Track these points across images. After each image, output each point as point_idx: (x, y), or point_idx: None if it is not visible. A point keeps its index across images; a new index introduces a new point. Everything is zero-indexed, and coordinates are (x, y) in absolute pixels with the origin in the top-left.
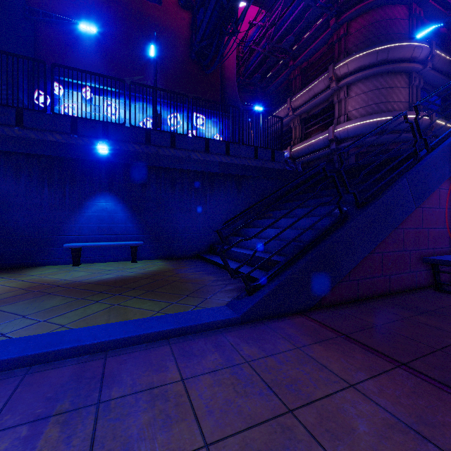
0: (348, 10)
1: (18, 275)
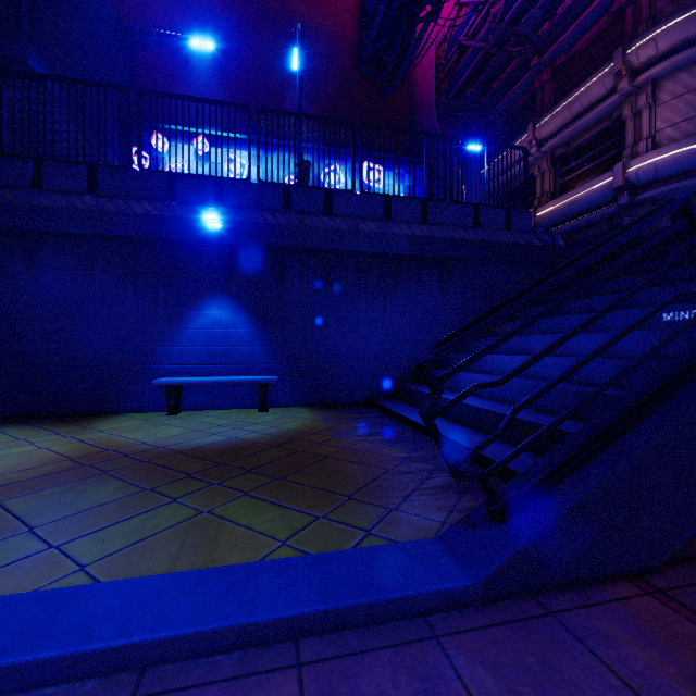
0: None
1: (82, 429)
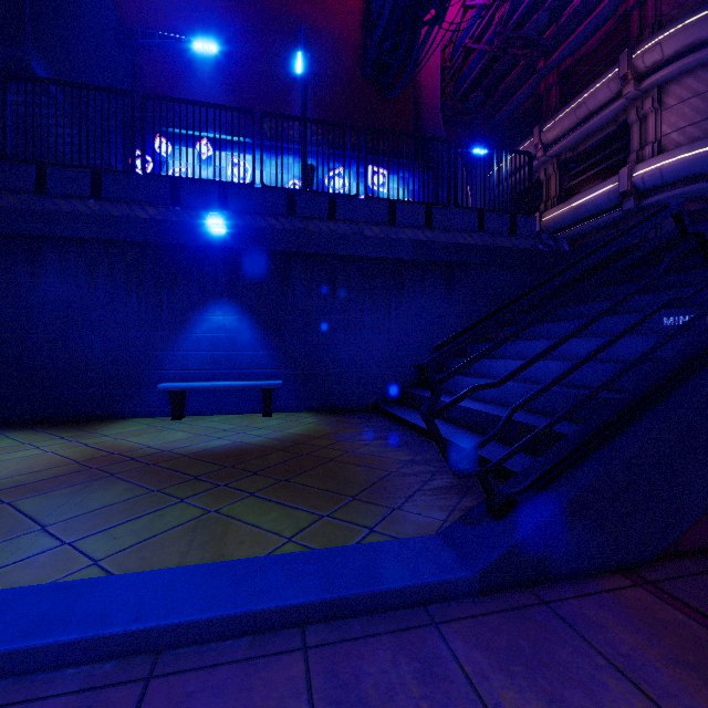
0: None
1: (87, 433)
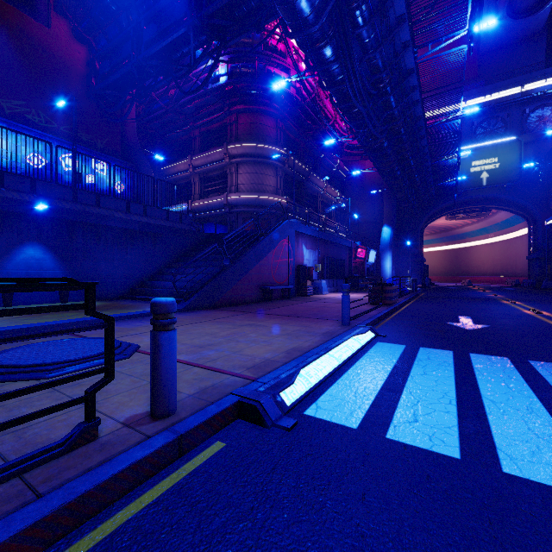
0: (237, 106)
1: None
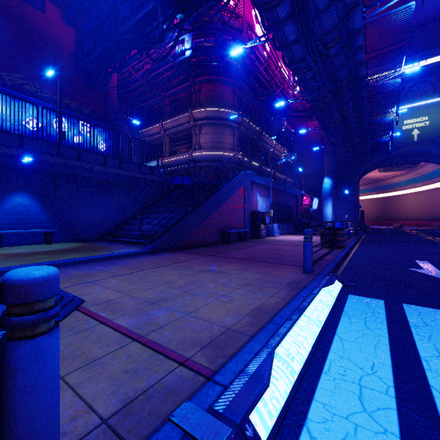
0: (201, 76)
1: None
